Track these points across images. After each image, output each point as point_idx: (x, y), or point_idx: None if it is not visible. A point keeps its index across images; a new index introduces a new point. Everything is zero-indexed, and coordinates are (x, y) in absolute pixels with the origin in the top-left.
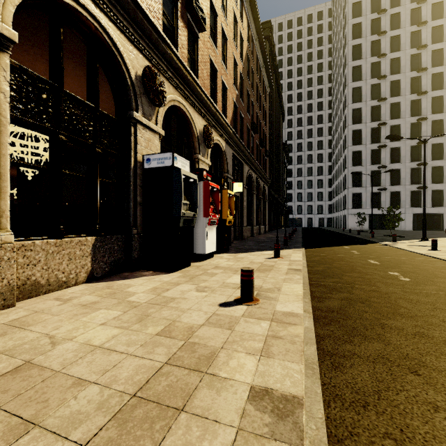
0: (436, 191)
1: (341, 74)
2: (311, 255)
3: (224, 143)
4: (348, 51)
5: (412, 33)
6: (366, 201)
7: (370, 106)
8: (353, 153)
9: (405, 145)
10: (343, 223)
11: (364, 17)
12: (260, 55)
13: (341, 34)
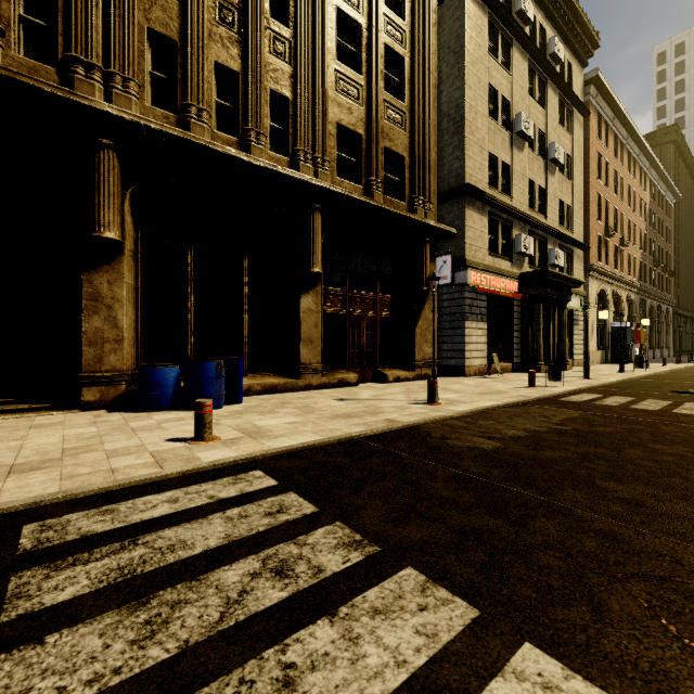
0: None
1: None
2: None
3: (633, 295)
4: None
5: None
6: None
7: None
8: None
9: None
10: None
11: None
12: (663, 185)
13: None
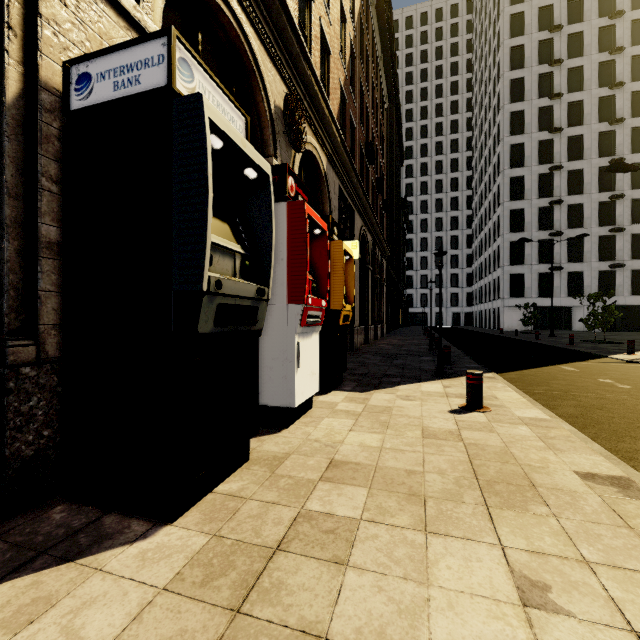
0: (637, 271)
1: (491, 93)
2: (536, 395)
3: (324, 159)
4: (503, 56)
5: (601, 29)
6: (531, 286)
7: (537, 141)
8: (511, 213)
9: (590, 201)
10: (494, 320)
11: (527, 4)
12: (378, 36)
13: (491, 33)
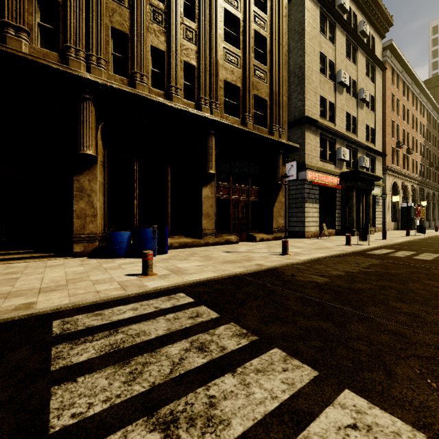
0: None
1: None
2: None
3: (416, 186)
4: None
5: None
6: None
7: None
8: None
9: None
10: None
11: None
12: (436, 113)
13: None
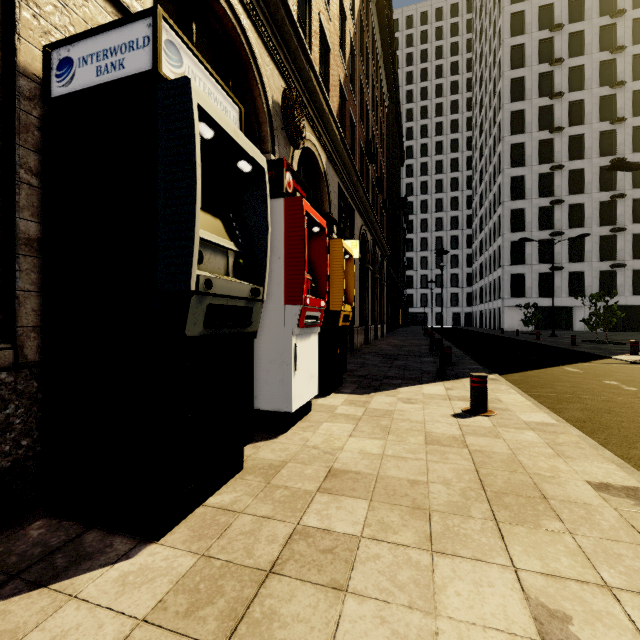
0: (639, 271)
1: (491, 92)
2: (541, 397)
3: (323, 157)
4: (503, 55)
5: (602, 28)
6: (531, 286)
7: (538, 141)
8: (512, 213)
9: (591, 201)
10: (495, 320)
11: (528, 3)
12: (378, 34)
13: (491, 32)
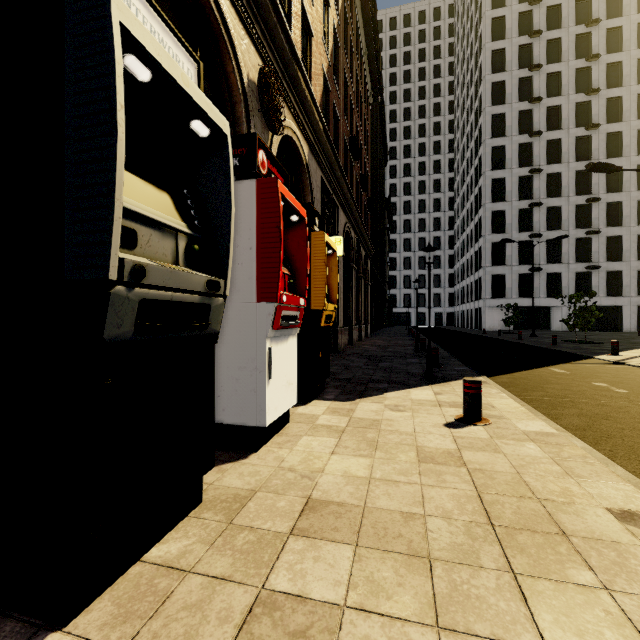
0: (612, 273)
1: (473, 96)
2: (534, 402)
3: (305, 148)
4: (485, 59)
5: (578, 36)
6: (511, 286)
7: (517, 144)
8: (493, 214)
9: (568, 204)
10: (476, 320)
11: (508, 8)
12: (362, 29)
13: (473, 36)
